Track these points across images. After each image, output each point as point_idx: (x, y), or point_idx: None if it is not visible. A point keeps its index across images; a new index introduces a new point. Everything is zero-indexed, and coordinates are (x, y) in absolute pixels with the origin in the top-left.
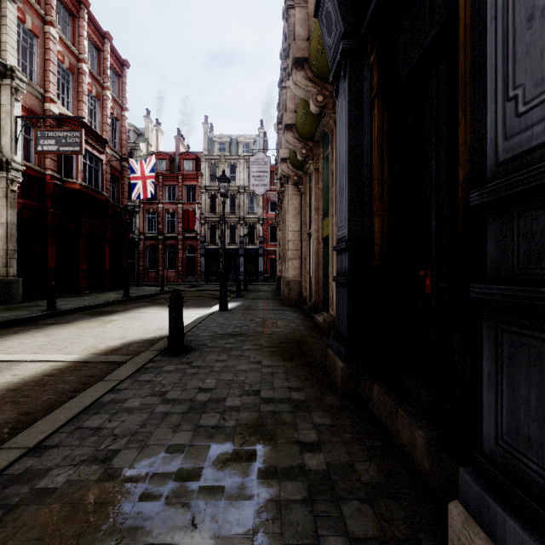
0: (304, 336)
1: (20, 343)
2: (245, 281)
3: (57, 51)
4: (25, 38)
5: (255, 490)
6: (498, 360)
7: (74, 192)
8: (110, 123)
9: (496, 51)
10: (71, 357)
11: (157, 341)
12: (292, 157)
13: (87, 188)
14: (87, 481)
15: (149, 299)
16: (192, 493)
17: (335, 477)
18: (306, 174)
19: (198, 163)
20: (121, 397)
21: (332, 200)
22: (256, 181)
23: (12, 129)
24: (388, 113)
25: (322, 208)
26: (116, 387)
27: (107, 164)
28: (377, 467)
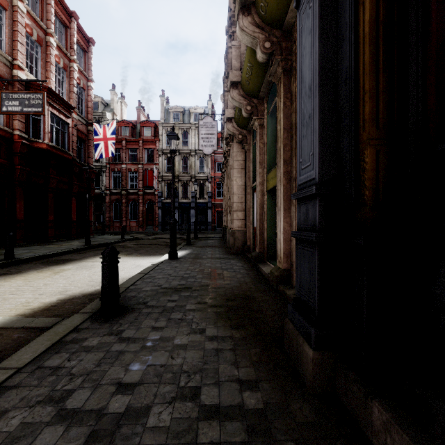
0: (251, 291)
1: None
2: (195, 230)
3: (25, 24)
4: None
5: None
6: None
7: (42, 151)
8: (77, 92)
9: None
10: None
11: (98, 295)
12: (237, 116)
13: (54, 148)
14: None
15: None
16: None
17: None
18: (249, 133)
19: (156, 130)
20: None
21: (280, 150)
22: (205, 142)
23: None
24: None
25: (266, 161)
26: (5, 381)
27: (74, 128)
28: None
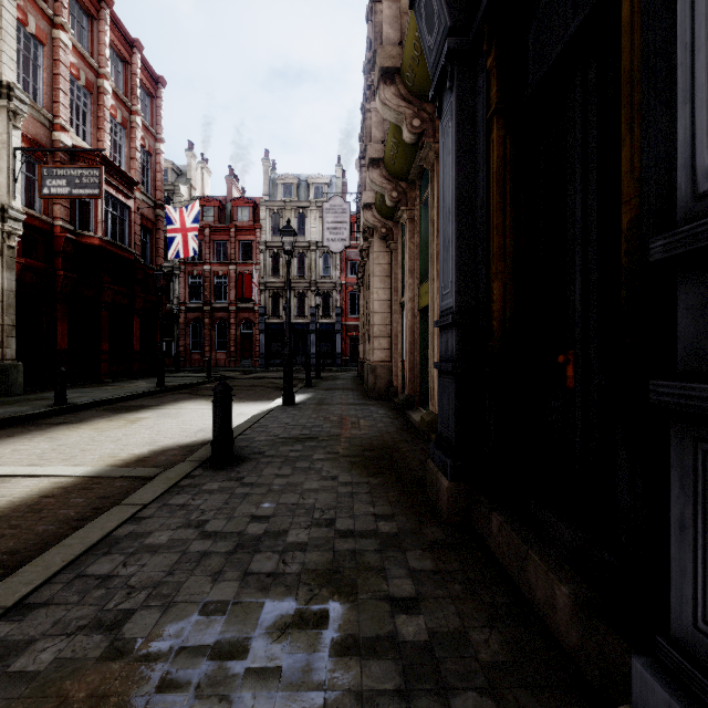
0: (395, 441)
1: (13, 451)
2: (318, 366)
3: (70, 63)
4: (27, 46)
5: (326, 675)
6: (697, 499)
7: (92, 248)
8: (140, 158)
9: (694, 23)
10: (81, 470)
11: (198, 447)
12: (379, 202)
13: (109, 244)
14: (84, 660)
15: (191, 389)
16: (234, 679)
17: (442, 653)
18: (397, 226)
19: (257, 212)
20: (143, 529)
21: (432, 259)
22: (332, 235)
23: (9, 165)
24: (512, 137)
25: (418, 269)
26: (137, 514)
27: (137, 213)
28: (501, 636)
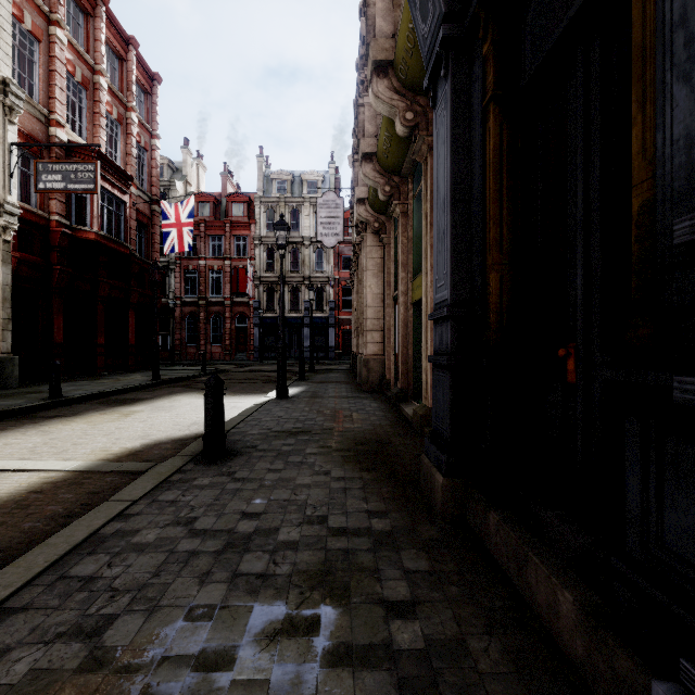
0: (388, 435)
1: (5, 444)
2: (311, 359)
3: (66, 60)
4: (23, 42)
5: (317, 688)
6: None
7: (88, 243)
8: (136, 154)
9: None
10: (72, 464)
11: (190, 440)
12: (372, 196)
13: (105, 238)
14: (60, 671)
15: (186, 382)
16: (219, 693)
17: (439, 663)
18: (390, 220)
19: (251, 208)
20: (130, 526)
21: (426, 252)
22: (325, 230)
23: (5, 160)
24: (509, 125)
25: (411, 263)
26: (125, 510)
27: (132, 208)
28: (501, 644)
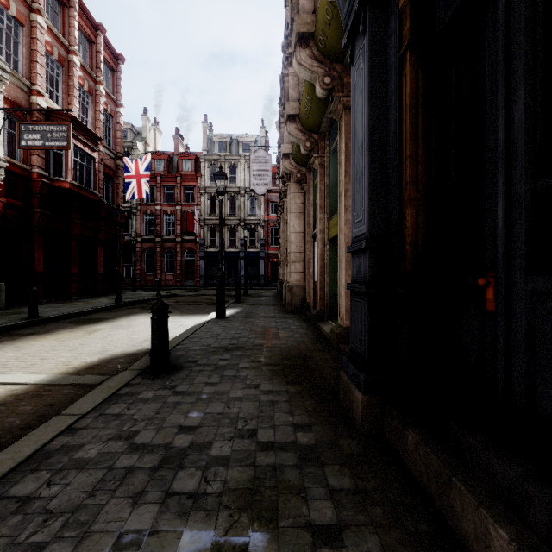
0: (309, 350)
1: None
2: (245, 285)
3: (45, 41)
4: (9, 26)
5: None
6: None
7: (64, 191)
8: (103, 119)
9: None
10: (36, 378)
11: (142, 355)
12: (295, 152)
13: (78, 187)
14: None
15: (143, 305)
16: None
17: None
18: (309, 171)
19: (198, 164)
20: (76, 441)
21: (341, 195)
22: (257, 180)
23: None
24: (424, 71)
25: (328, 206)
26: (74, 424)
27: (100, 163)
28: None
